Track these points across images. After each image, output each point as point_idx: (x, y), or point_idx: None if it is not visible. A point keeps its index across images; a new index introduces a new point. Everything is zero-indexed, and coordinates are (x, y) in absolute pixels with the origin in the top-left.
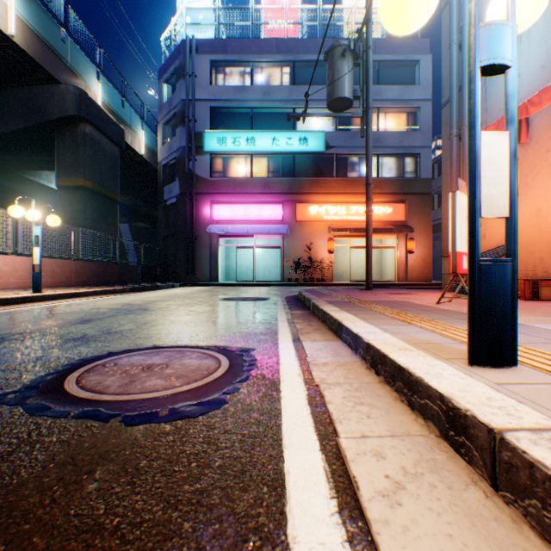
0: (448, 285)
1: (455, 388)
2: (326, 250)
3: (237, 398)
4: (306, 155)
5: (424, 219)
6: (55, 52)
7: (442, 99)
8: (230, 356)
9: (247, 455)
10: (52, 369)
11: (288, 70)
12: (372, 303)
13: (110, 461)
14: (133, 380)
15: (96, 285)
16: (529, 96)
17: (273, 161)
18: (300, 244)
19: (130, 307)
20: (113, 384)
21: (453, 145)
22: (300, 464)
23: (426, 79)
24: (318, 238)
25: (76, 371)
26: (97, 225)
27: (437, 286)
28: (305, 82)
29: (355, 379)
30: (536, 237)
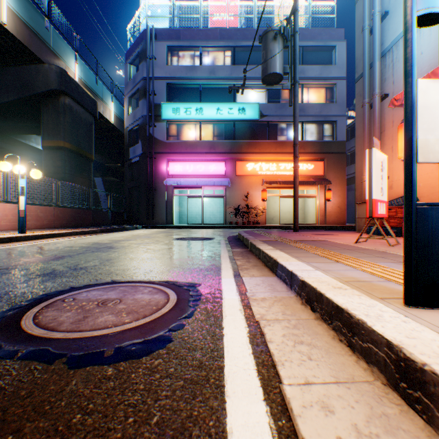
0: (365, 227)
1: (401, 334)
2: (260, 199)
3: (181, 335)
4: (244, 122)
5: (339, 174)
6: (40, 38)
7: (355, 75)
8: (178, 291)
9: (188, 406)
10: (14, 305)
11: (230, 53)
12: (300, 242)
13: (42, 415)
14: (87, 315)
15: (73, 227)
16: (430, 70)
17: (217, 127)
18: (239, 194)
19: (98, 246)
20: (67, 320)
21: (365, 112)
22: (243, 420)
23: (341, 61)
24: (253, 189)
25: (36, 306)
26: (75, 179)
27: (350, 228)
28: (243, 63)
29: (292, 315)
30: (437, 187)
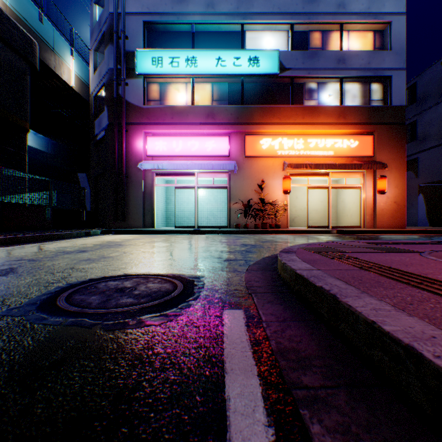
0: None
1: None
2: (280, 191)
3: None
4: (256, 79)
5: (396, 154)
6: None
7: None
8: None
9: None
10: None
11: None
12: None
13: None
14: None
15: None
16: None
17: (218, 87)
18: (250, 184)
19: None
20: None
21: None
22: None
23: None
24: (270, 176)
25: None
26: None
27: (422, 233)
28: None
29: None
30: None
